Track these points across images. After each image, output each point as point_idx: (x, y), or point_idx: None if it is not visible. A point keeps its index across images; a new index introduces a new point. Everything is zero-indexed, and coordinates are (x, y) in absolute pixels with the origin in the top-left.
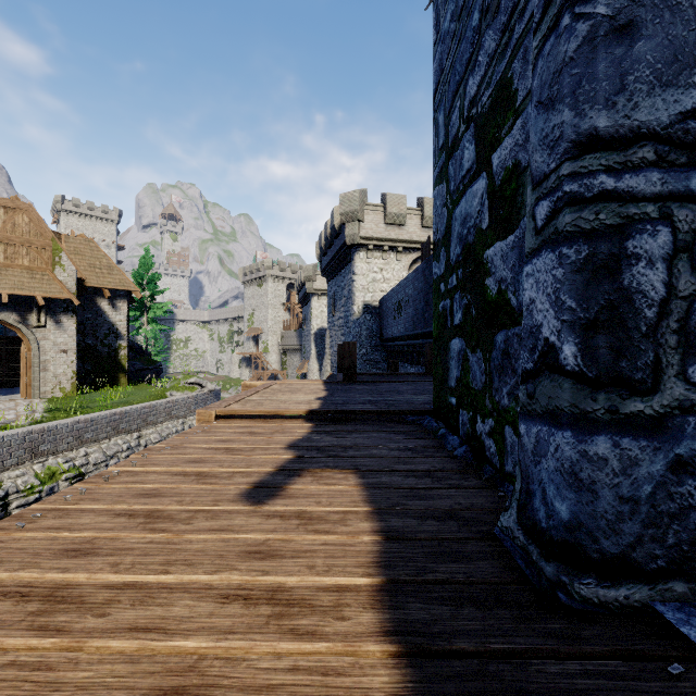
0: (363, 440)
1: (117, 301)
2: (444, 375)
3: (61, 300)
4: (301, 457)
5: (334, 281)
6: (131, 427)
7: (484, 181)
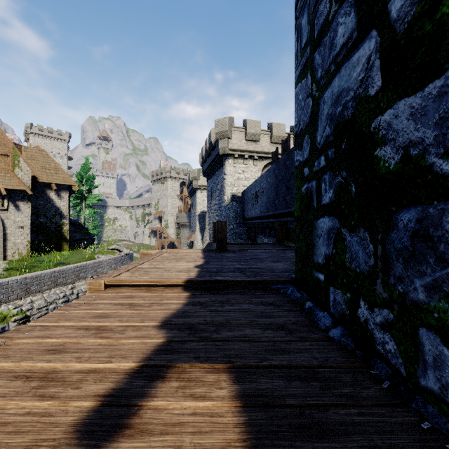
0: (235, 315)
1: (62, 192)
2: (308, 251)
3: (19, 191)
4: (172, 341)
5: (211, 179)
6: (66, 281)
7: (372, 40)
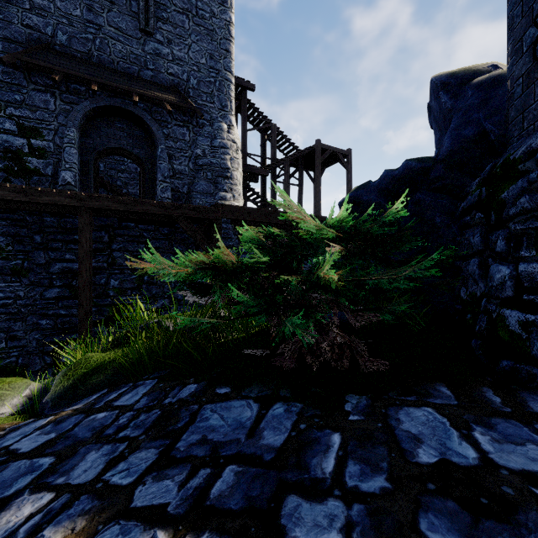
0: None
1: None
2: None
3: None
4: None
5: None
6: None
7: (25, 141)
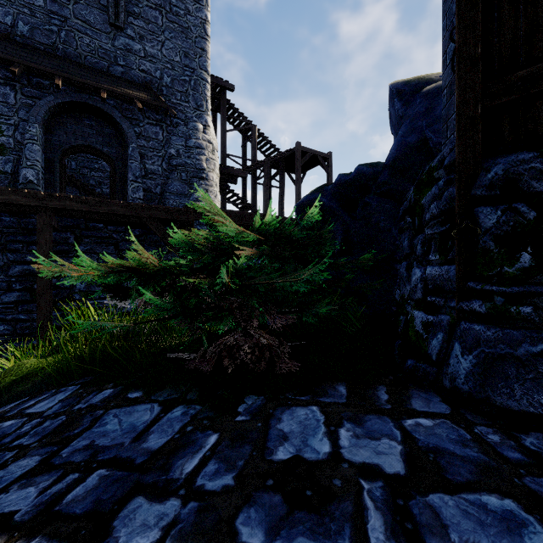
0: None
1: None
2: None
3: None
4: None
5: None
6: None
7: None
